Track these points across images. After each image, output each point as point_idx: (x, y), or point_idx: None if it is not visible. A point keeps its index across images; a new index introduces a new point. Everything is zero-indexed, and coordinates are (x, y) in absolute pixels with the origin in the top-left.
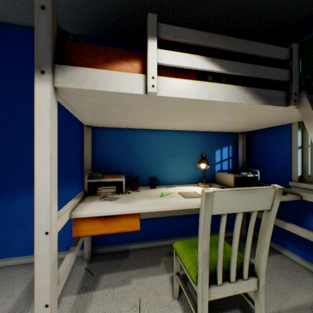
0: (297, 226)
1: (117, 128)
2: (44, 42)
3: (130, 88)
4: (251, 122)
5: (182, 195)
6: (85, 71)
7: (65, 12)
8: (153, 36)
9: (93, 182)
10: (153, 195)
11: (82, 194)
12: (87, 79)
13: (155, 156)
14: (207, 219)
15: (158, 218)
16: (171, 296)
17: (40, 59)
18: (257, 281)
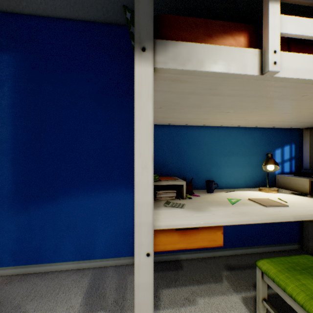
0: None
1: (167, 126)
2: (144, 11)
3: (242, 67)
4: None
5: (258, 203)
6: (190, 47)
7: None
8: None
9: None
10: (222, 202)
11: None
12: (192, 58)
13: (208, 156)
14: None
15: None
16: None
17: (140, 32)
18: None
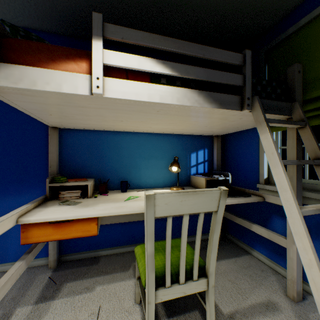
0: (261, 227)
1: (87, 130)
2: None
3: (74, 88)
4: (219, 126)
5: None
6: (23, 69)
7: (25, 6)
8: (98, 36)
9: (59, 186)
10: (119, 199)
11: (41, 199)
12: (25, 78)
13: (129, 159)
14: (150, 221)
15: (131, 222)
16: (133, 301)
17: None
18: (207, 282)
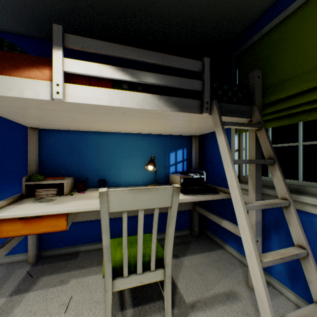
0: (229, 222)
1: (67, 131)
2: None
3: (36, 94)
4: (190, 127)
5: None
6: None
7: (2, 12)
8: (58, 46)
9: (39, 185)
10: (93, 197)
11: (17, 197)
12: None
13: (108, 158)
14: (105, 216)
15: (111, 219)
16: (104, 293)
17: None
18: (164, 272)
